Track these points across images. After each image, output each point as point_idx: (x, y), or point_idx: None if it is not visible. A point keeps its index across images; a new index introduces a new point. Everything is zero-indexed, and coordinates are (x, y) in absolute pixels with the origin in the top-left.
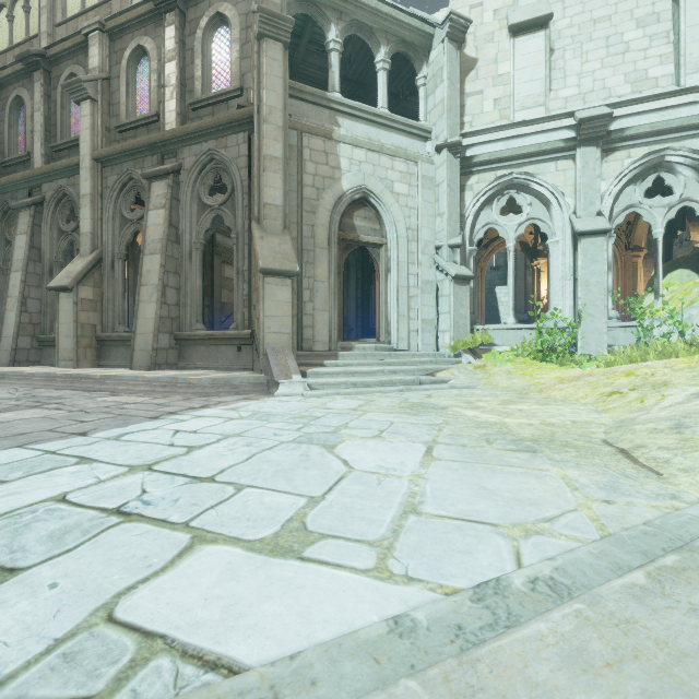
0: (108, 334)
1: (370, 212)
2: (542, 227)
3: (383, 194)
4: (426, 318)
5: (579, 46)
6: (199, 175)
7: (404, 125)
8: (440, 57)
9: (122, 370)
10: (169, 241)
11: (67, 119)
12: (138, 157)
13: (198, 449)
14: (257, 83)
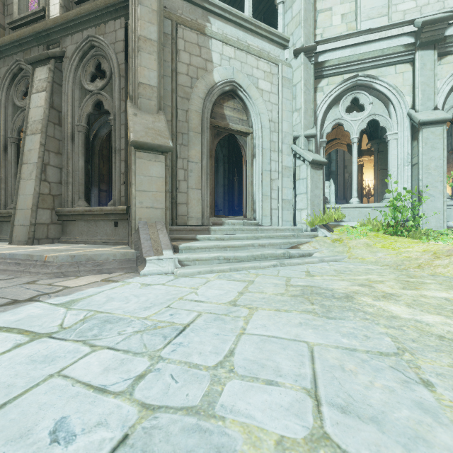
0: None
1: (238, 104)
2: (381, 122)
3: (250, 89)
4: (285, 198)
5: None
6: (80, 62)
7: (267, 31)
8: None
9: (1, 245)
10: (51, 123)
11: None
12: (25, 48)
13: None
14: None
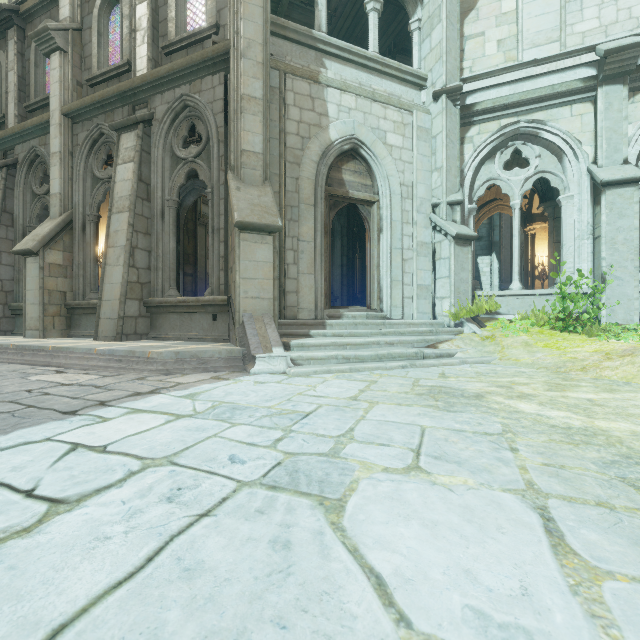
0: (77, 302)
1: (361, 165)
2: (553, 181)
3: (375, 146)
4: (422, 283)
5: None
6: (172, 125)
7: (397, 70)
8: None
9: (86, 341)
10: (139, 198)
11: (41, 78)
12: (108, 110)
13: (67, 509)
14: (233, 13)
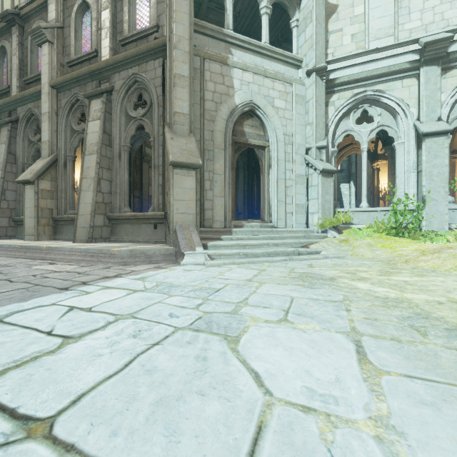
0: (61, 216)
1: (256, 122)
2: (389, 132)
3: (266, 108)
4: (299, 203)
5: None
6: (126, 94)
7: (282, 55)
8: (310, 3)
9: (68, 243)
10: (103, 145)
11: (35, 60)
12: (82, 83)
13: (74, 341)
14: (168, 18)
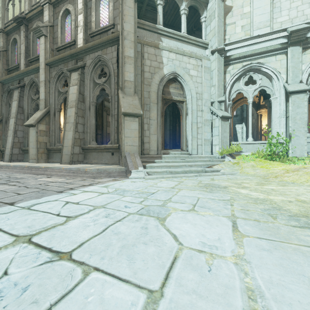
0: (52, 147)
1: (178, 85)
2: (267, 91)
3: (184, 76)
4: (206, 138)
5: None
6: (93, 68)
7: (195, 41)
8: (213, 5)
9: (57, 164)
10: (79, 101)
11: (35, 47)
12: (65, 62)
13: (73, 219)
14: (121, 20)
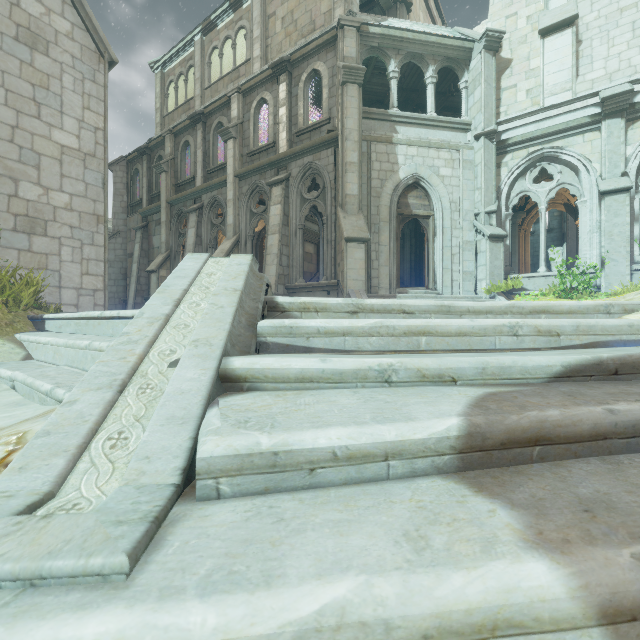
0: None
1: (421, 192)
2: (571, 190)
3: (431, 178)
4: (466, 270)
5: (606, 34)
6: (301, 179)
7: (448, 123)
8: (478, 65)
9: None
10: (283, 225)
11: (215, 152)
12: (262, 172)
13: None
14: (341, 115)
